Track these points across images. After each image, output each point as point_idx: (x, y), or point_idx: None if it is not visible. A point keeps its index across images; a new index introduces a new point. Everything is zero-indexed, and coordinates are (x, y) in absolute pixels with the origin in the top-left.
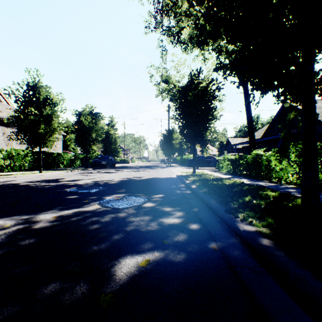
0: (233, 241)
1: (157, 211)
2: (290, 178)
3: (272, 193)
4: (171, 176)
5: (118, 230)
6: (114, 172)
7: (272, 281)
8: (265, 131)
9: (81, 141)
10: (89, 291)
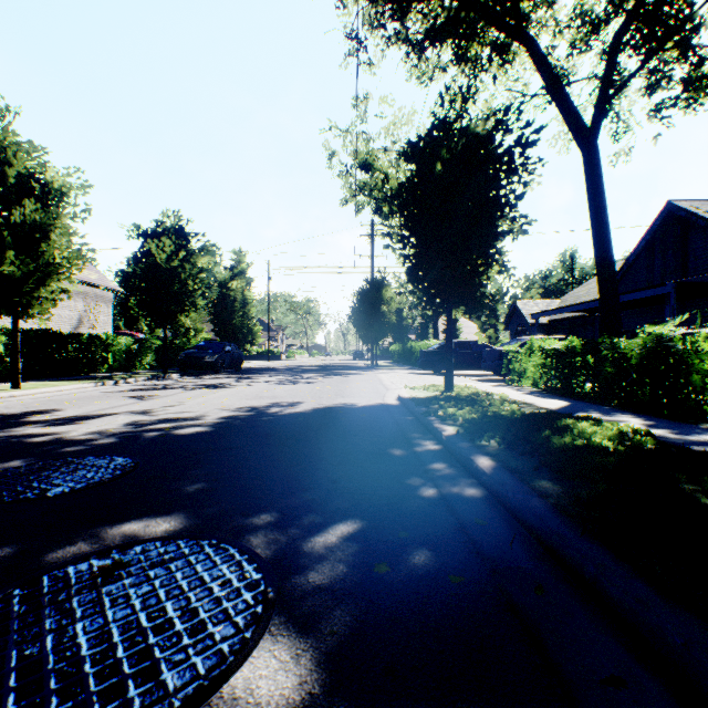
0: None
1: None
2: None
3: None
4: (383, 399)
5: None
6: (228, 385)
7: None
8: None
9: (149, 304)
10: None
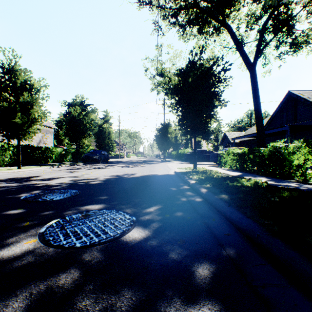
0: None
1: (152, 258)
2: None
3: None
4: (168, 172)
5: None
6: (104, 167)
7: None
8: (266, 124)
9: (70, 134)
10: None
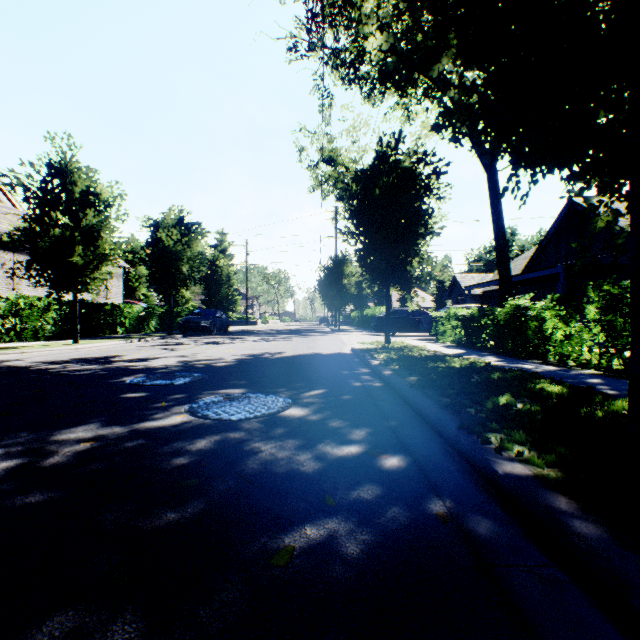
0: (482, 498)
1: (313, 426)
2: (584, 356)
3: (556, 387)
4: (340, 350)
5: (226, 472)
6: (225, 342)
7: (589, 607)
8: (530, 259)
9: (159, 279)
10: (144, 637)
